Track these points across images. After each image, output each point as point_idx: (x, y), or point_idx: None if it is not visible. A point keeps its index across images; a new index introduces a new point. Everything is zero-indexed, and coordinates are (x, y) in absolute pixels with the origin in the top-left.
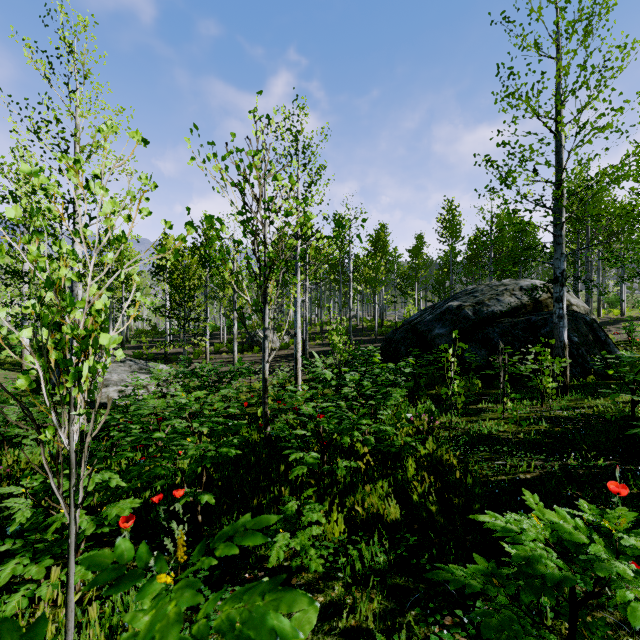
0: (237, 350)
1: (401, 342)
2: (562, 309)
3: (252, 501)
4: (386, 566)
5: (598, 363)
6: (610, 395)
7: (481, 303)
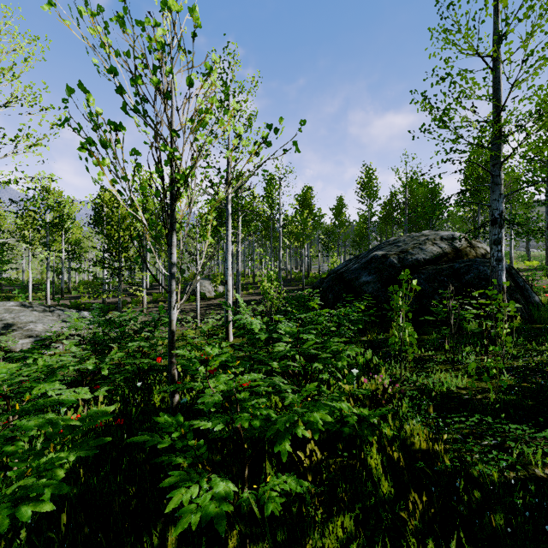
0: None
1: (329, 290)
2: (501, 252)
3: None
4: None
5: None
6: None
7: (405, 252)
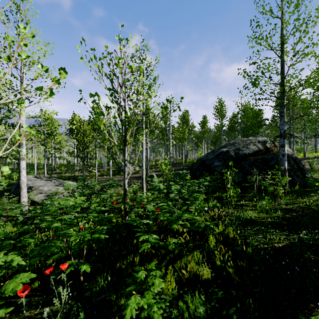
0: (112, 174)
1: (197, 169)
2: (284, 151)
3: (116, 264)
4: (205, 315)
5: (311, 179)
6: (310, 196)
7: (238, 149)
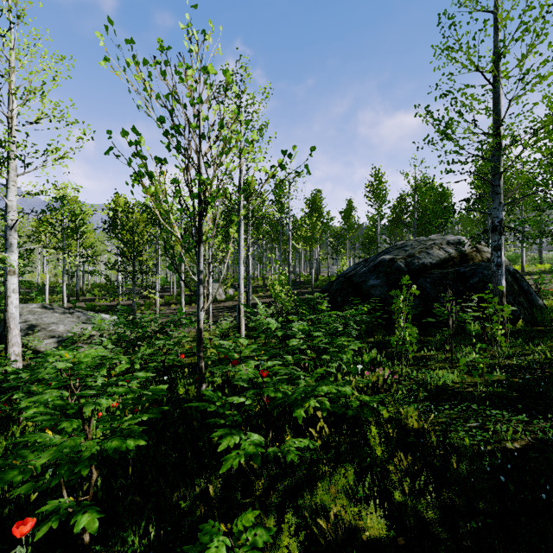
0: (185, 302)
1: (337, 293)
2: (500, 257)
3: (171, 496)
4: None
5: None
6: (548, 341)
7: (412, 256)
